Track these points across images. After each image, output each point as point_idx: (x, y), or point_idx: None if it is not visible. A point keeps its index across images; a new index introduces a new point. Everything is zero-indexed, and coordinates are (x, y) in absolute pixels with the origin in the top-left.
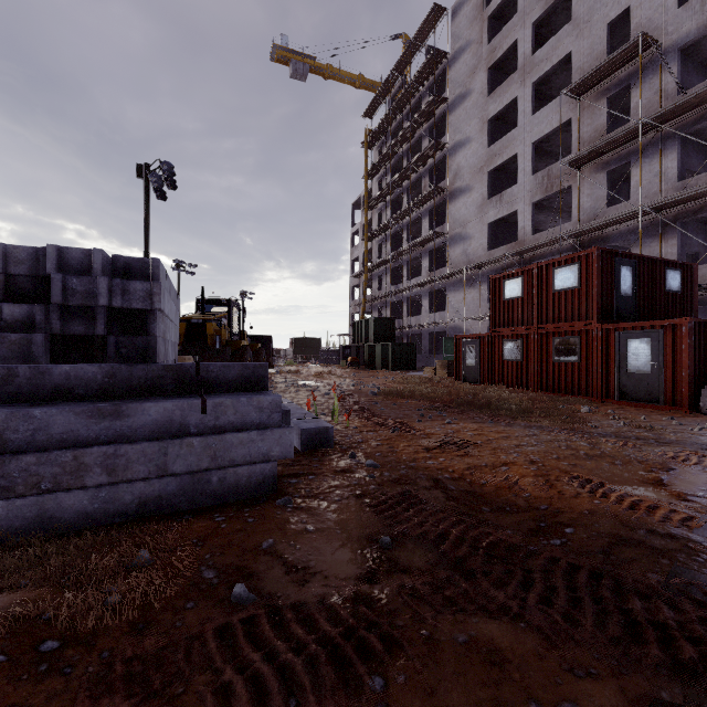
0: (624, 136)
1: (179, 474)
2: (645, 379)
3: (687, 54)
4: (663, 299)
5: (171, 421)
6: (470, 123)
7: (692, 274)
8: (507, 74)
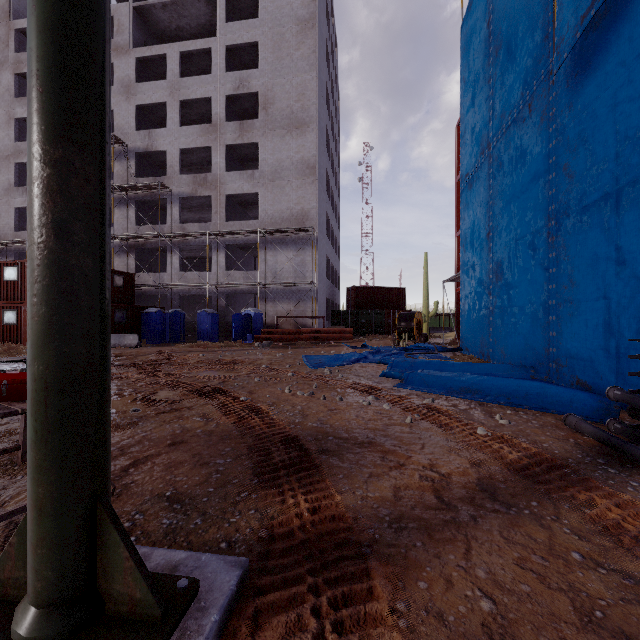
0: None
1: None
2: None
3: (145, 156)
4: (112, 291)
5: None
6: None
7: (132, 278)
8: None
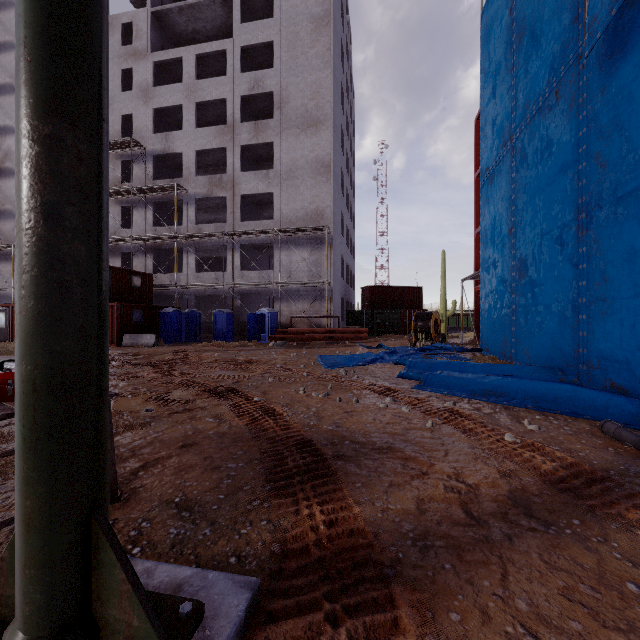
0: (127, 191)
1: None
2: None
3: (162, 159)
4: (131, 291)
5: None
6: None
7: (149, 279)
8: None
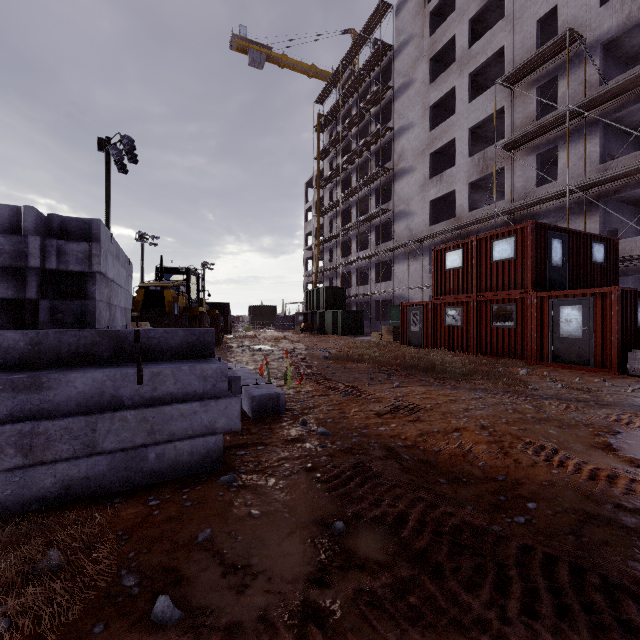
0: (552, 122)
1: (110, 452)
2: (577, 343)
3: (608, 50)
4: (589, 270)
5: (101, 393)
6: (413, 109)
7: (614, 247)
8: (446, 66)
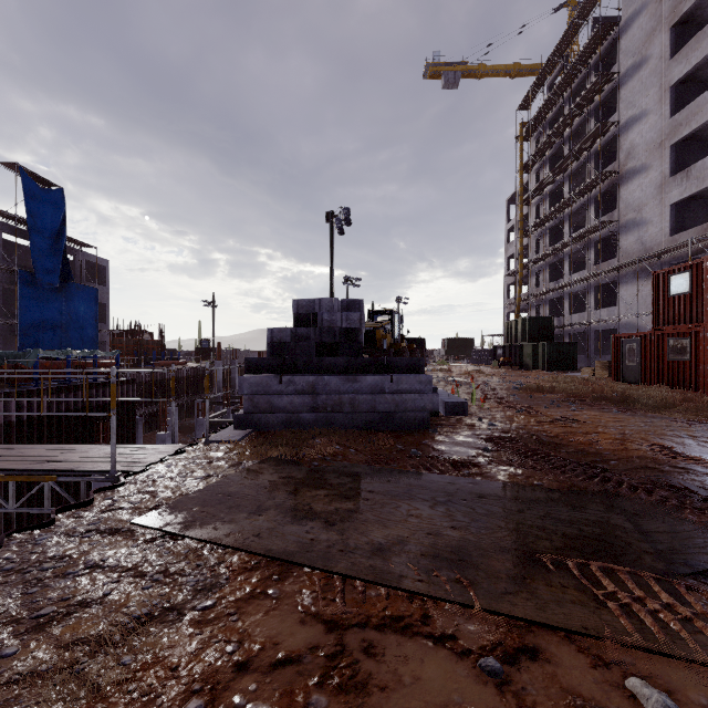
0: None
1: (381, 412)
2: None
3: None
4: None
5: (377, 385)
6: (646, 94)
7: None
8: (701, 24)
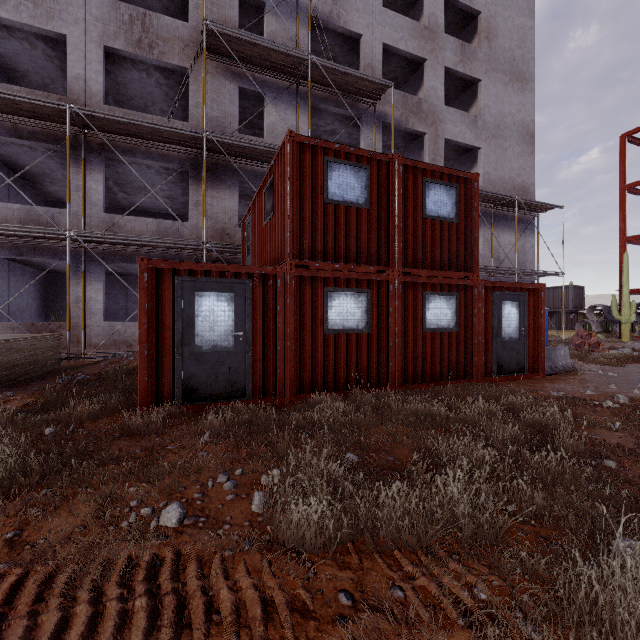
0: (280, 59)
1: None
2: (516, 347)
3: None
4: None
5: None
6: None
7: None
8: None
